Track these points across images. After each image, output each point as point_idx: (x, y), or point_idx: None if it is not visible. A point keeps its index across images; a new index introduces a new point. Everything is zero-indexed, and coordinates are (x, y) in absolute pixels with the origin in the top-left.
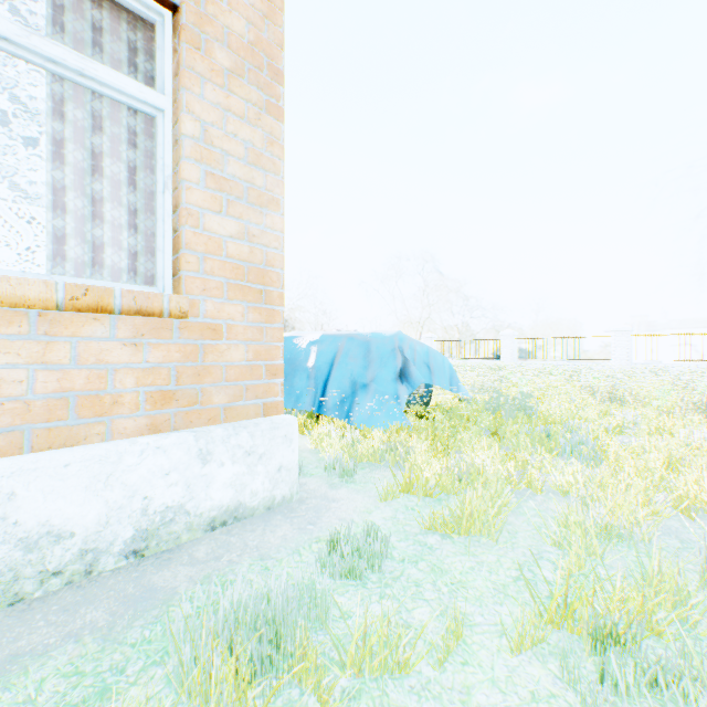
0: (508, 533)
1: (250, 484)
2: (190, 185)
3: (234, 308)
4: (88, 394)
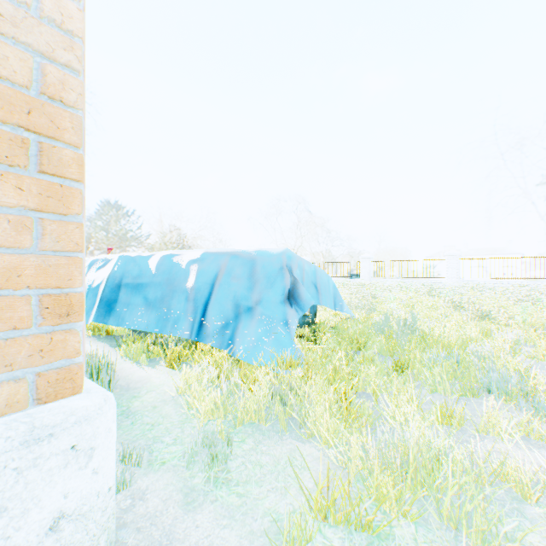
0: None
1: None
2: None
3: None
4: None
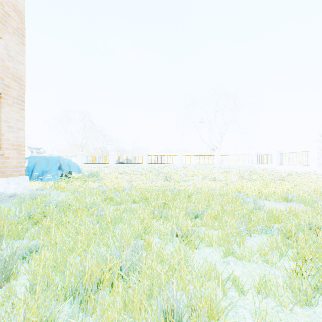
0: None
1: (18, 189)
2: (3, 128)
3: (13, 153)
4: None
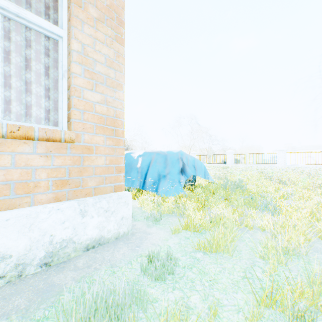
0: (237, 251)
1: (107, 226)
2: (76, 75)
3: (99, 138)
4: (21, 182)
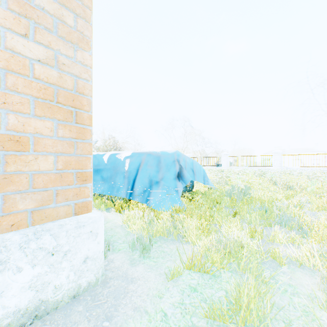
0: (284, 323)
1: (53, 281)
2: None
3: (42, 124)
4: None
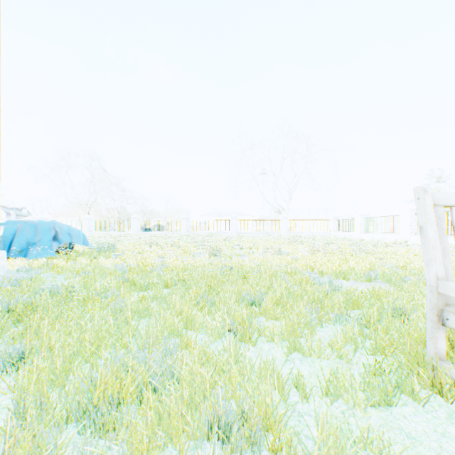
0: None
1: None
2: None
3: None
4: None
